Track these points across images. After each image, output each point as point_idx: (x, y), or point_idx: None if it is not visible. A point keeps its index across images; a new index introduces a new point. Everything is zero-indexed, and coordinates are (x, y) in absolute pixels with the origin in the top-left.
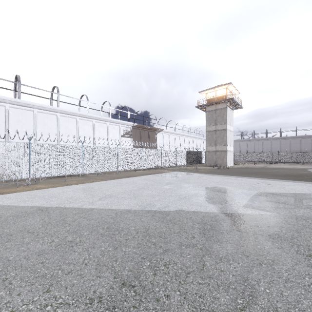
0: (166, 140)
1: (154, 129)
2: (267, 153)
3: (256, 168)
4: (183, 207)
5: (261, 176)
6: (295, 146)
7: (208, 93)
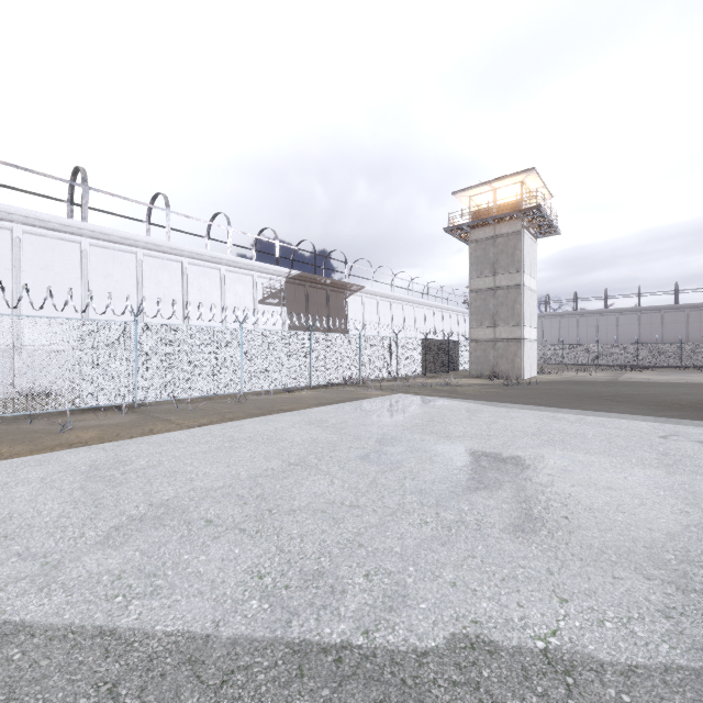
0: (372, 312)
1: (342, 287)
2: (610, 346)
3: (600, 384)
4: (478, 612)
5: (637, 409)
6: (675, 330)
7: (476, 196)
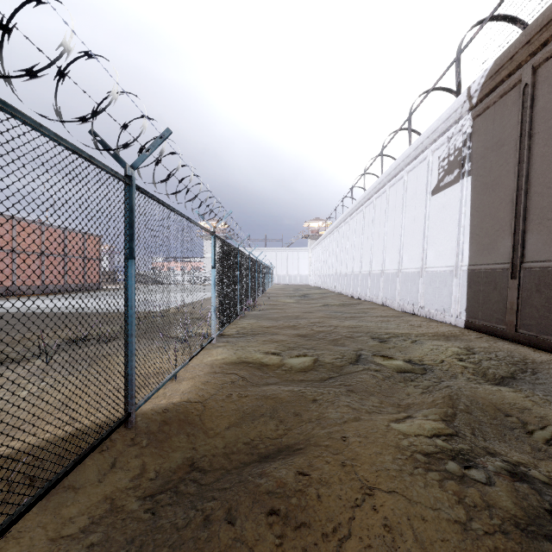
0: None
1: None
2: None
3: None
4: None
5: None
6: None
7: None
